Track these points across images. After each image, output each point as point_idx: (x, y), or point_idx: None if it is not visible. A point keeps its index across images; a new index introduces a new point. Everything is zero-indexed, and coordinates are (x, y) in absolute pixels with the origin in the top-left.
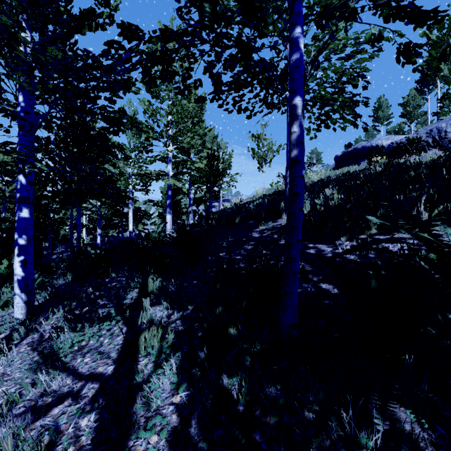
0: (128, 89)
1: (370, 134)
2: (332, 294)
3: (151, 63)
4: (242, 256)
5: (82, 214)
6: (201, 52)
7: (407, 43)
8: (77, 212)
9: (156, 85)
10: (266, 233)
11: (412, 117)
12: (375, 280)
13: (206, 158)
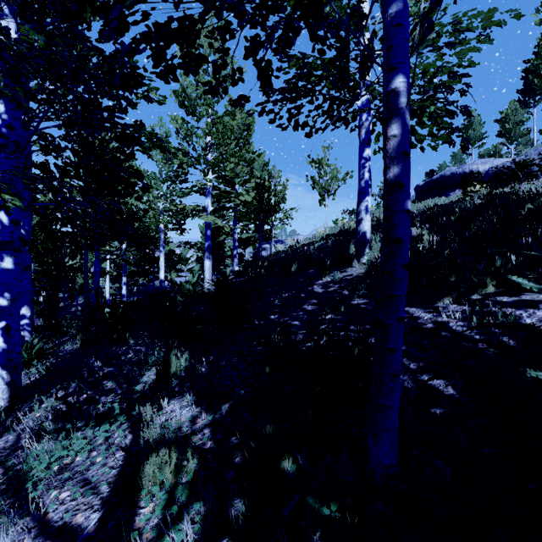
0: (150, 98)
1: (457, 159)
2: (446, 396)
3: (164, 41)
4: (300, 321)
5: (104, 259)
6: (240, 20)
7: None
8: (95, 257)
9: (176, 79)
10: (332, 287)
11: (512, 136)
12: None
13: (255, 189)
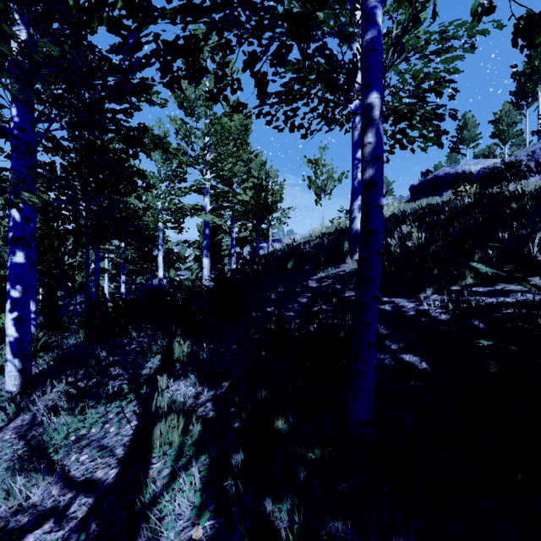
0: (152, 101)
1: (453, 159)
2: (420, 370)
3: (171, 56)
4: (295, 312)
5: (103, 257)
6: (239, 38)
7: (530, 16)
8: (96, 255)
9: (181, 88)
10: (325, 282)
11: (506, 137)
12: (495, 362)
13: (252, 188)
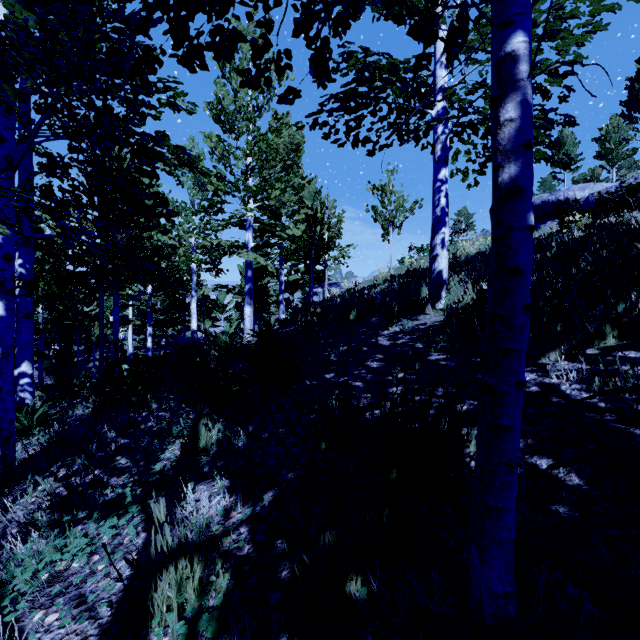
0: (177, 106)
1: (547, 186)
2: (570, 487)
3: (187, 10)
4: (363, 381)
5: (126, 305)
6: None
7: None
8: (114, 303)
9: (204, 65)
10: (401, 339)
11: (614, 158)
12: None
13: (305, 221)
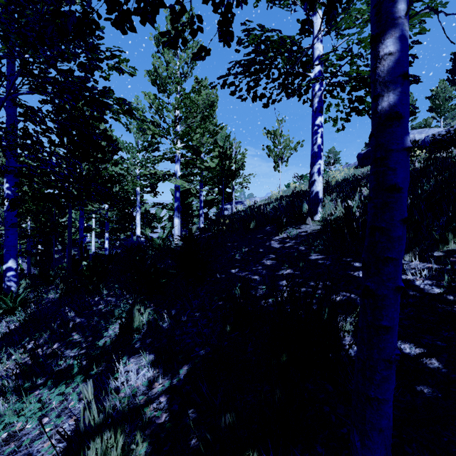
0: (121, 69)
1: None
2: (432, 370)
3: None
4: (260, 275)
5: (90, 218)
6: None
7: None
8: (80, 216)
9: (133, 27)
10: (288, 243)
11: (442, 111)
12: None
13: (218, 157)
